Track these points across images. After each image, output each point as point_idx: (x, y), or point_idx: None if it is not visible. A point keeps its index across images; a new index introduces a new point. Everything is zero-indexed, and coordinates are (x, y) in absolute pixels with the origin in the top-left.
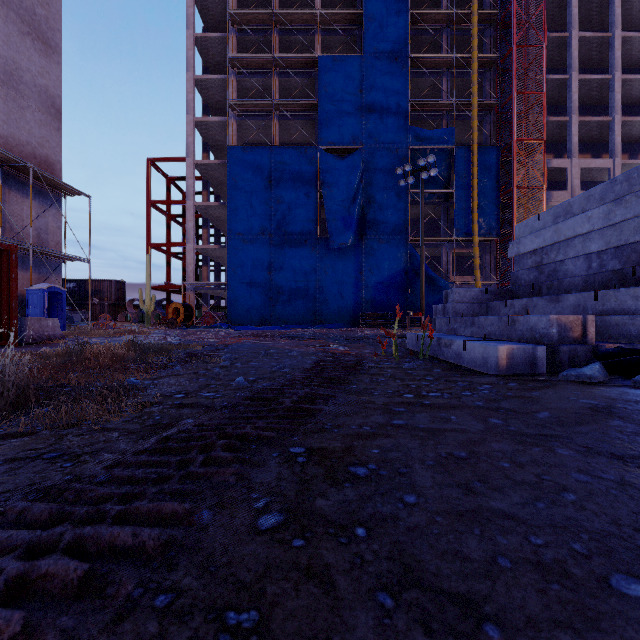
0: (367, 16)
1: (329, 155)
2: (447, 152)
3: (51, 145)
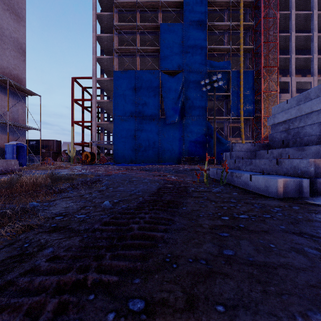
0: (185, 3)
1: (166, 75)
2: (227, 73)
3: (20, 69)
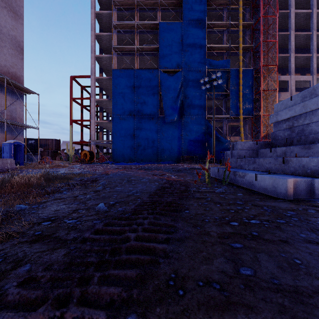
0: (184, 1)
1: (165, 74)
2: (226, 72)
3: (18, 67)
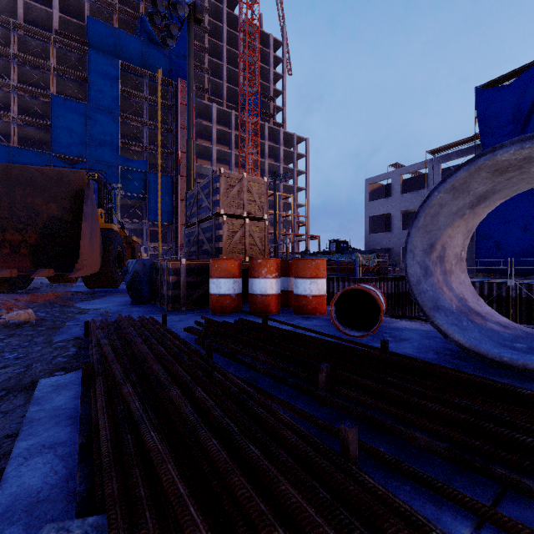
0: (90, 81)
1: (61, 161)
2: (144, 173)
3: None
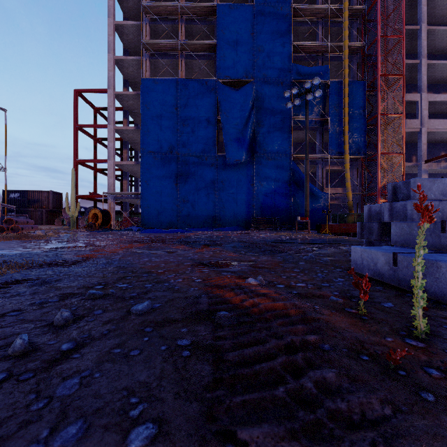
0: None
1: (226, 86)
2: (323, 86)
3: None
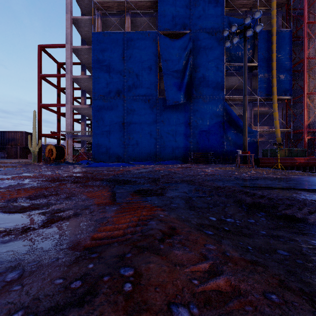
0: None
1: (166, 37)
2: (252, 35)
3: None
